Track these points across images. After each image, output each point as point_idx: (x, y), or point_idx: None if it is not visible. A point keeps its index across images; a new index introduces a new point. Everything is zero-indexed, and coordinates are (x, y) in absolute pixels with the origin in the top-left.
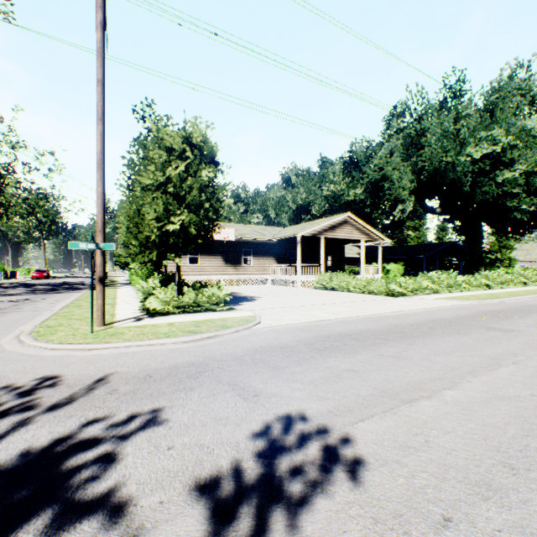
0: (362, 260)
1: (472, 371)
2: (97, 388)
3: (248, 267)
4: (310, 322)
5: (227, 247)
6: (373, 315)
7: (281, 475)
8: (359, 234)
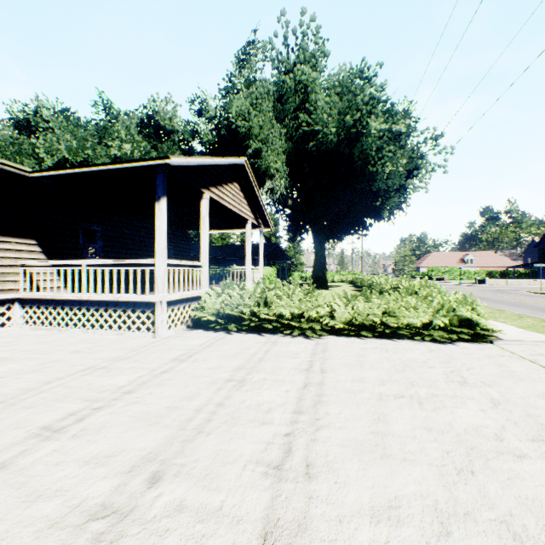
0: (248, 257)
1: None
2: None
3: None
4: None
5: None
6: None
7: None
8: (247, 209)
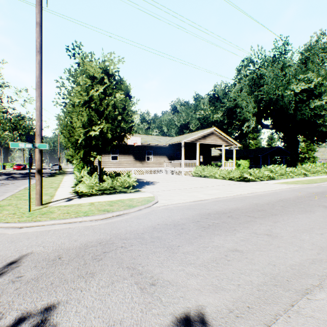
0: (222, 158)
1: None
2: (4, 274)
3: (150, 162)
4: (193, 202)
5: (136, 149)
6: (237, 195)
7: None
8: (221, 141)
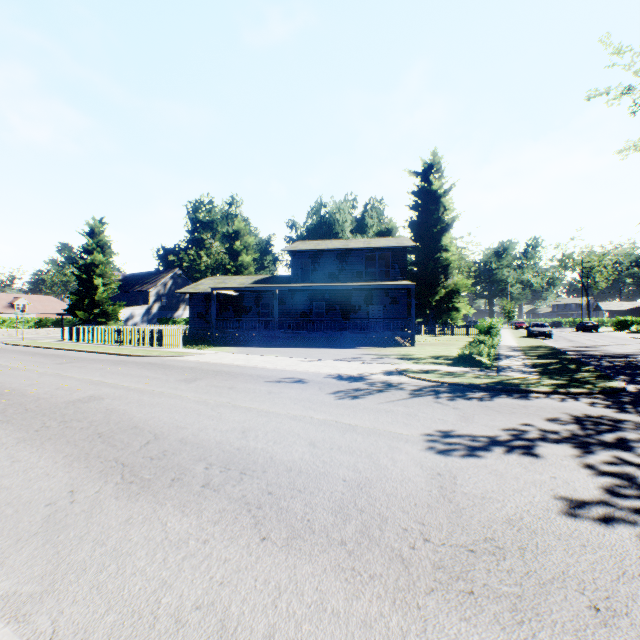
0: None
1: (263, 411)
2: None
3: None
4: None
5: None
6: None
7: (484, 442)
8: None
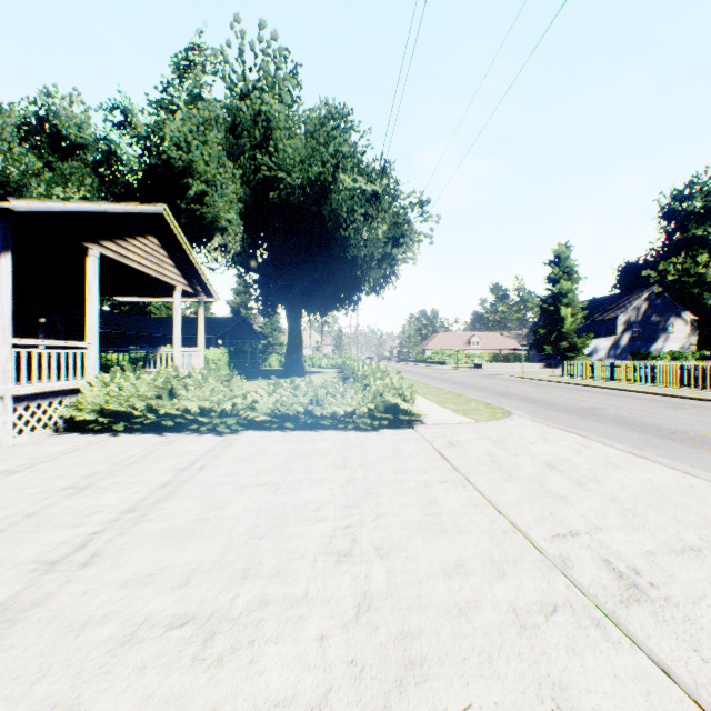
0: (177, 336)
1: None
2: None
3: None
4: None
5: None
6: None
7: None
8: (174, 271)
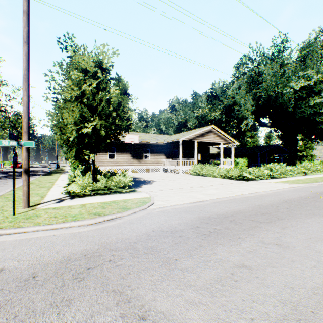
0: (221, 156)
1: None
2: None
3: (147, 160)
4: (192, 203)
5: (134, 147)
6: (238, 196)
7: None
8: (219, 139)
